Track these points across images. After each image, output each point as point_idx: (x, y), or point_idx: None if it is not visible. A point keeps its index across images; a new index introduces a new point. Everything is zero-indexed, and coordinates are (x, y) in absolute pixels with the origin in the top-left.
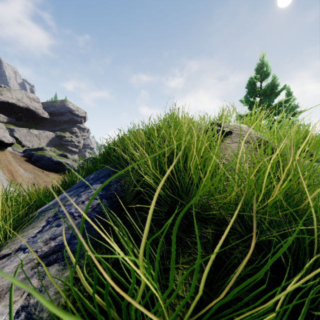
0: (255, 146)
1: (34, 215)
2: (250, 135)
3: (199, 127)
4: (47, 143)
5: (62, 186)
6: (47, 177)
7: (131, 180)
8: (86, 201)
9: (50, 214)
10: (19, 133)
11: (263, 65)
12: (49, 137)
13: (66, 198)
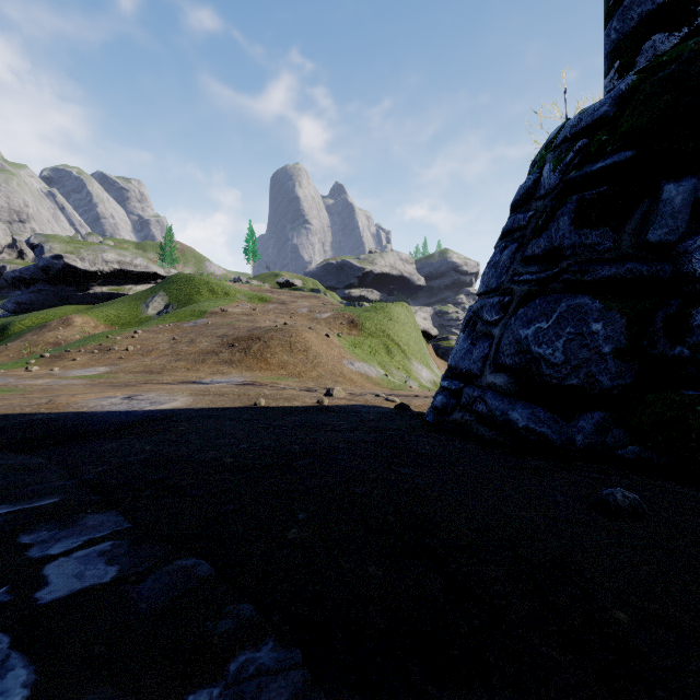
0: None
1: None
2: None
3: None
4: None
5: None
6: None
7: None
8: None
9: None
10: None
11: None
12: None
13: None
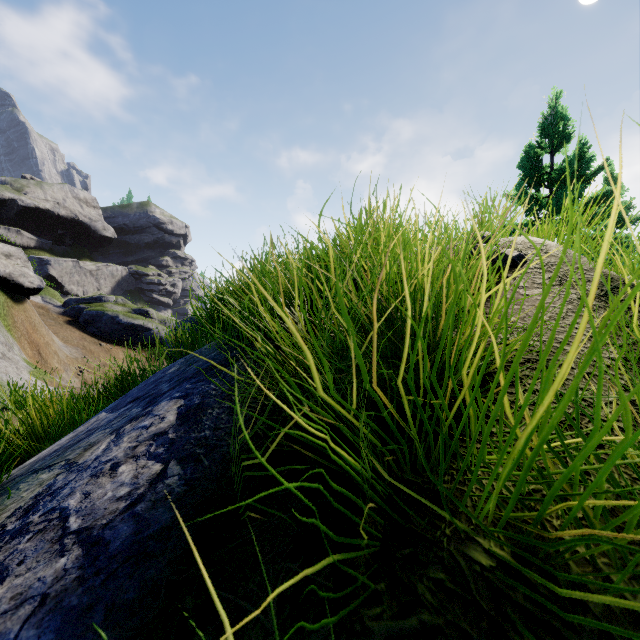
0: (600, 294)
1: (12, 478)
2: (576, 265)
3: (453, 242)
4: (113, 287)
5: (115, 386)
6: (109, 355)
7: (261, 392)
8: (125, 462)
9: (28, 495)
10: (58, 269)
11: (557, 117)
12: (116, 276)
13: (93, 435)
